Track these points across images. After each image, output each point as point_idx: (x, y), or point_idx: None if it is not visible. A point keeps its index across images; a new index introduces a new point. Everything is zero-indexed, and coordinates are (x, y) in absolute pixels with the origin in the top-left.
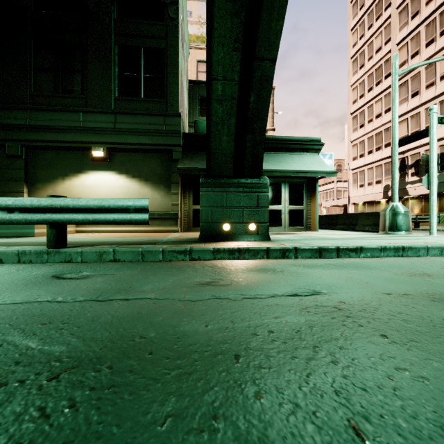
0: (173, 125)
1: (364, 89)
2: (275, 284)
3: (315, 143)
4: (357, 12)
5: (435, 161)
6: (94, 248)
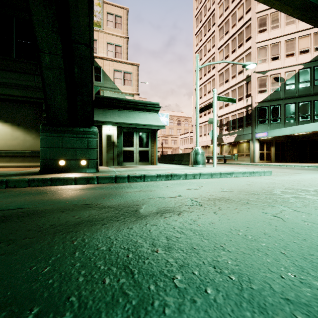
0: None
1: (202, 74)
2: (11, 203)
3: (155, 106)
4: (198, 24)
5: (215, 123)
6: None
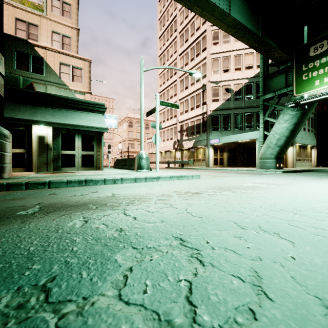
0: None
1: (165, 78)
2: None
3: (99, 106)
4: (162, 28)
5: (158, 127)
6: None
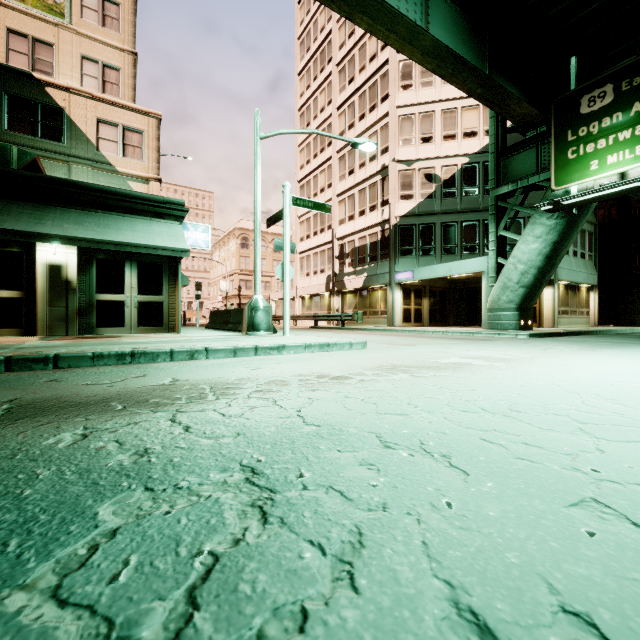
0: None
1: (310, 153)
2: None
3: (174, 207)
4: (304, 54)
5: (287, 249)
6: None
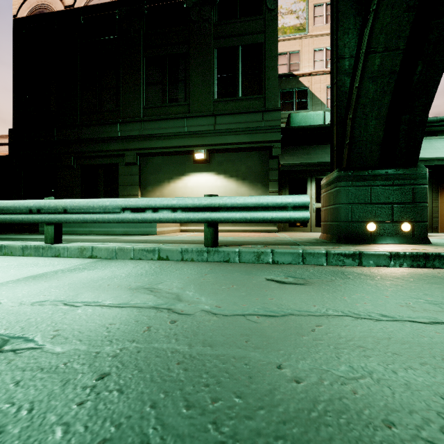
0: (272, 120)
1: None
2: None
3: None
4: None
5: None
6: (247, 247)
